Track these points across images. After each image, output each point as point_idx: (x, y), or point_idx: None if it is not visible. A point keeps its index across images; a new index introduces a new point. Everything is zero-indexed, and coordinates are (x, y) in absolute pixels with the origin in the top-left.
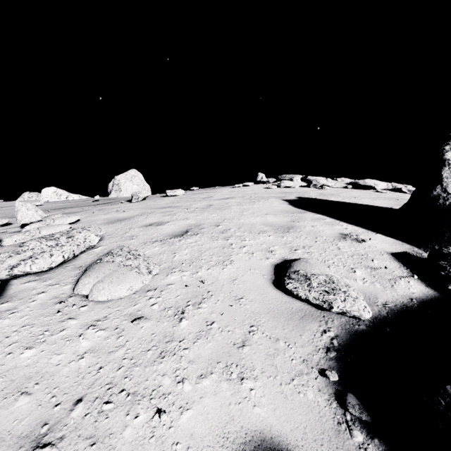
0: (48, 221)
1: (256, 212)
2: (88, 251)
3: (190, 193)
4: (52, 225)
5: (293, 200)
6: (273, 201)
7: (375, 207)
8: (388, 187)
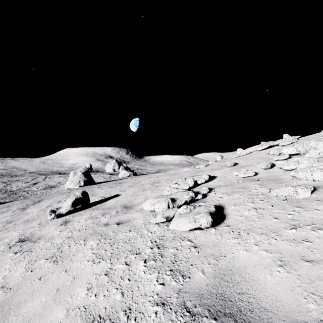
0: None
1: None
2: None
3: None
4: None
5: None
6: None
7: None
8: None
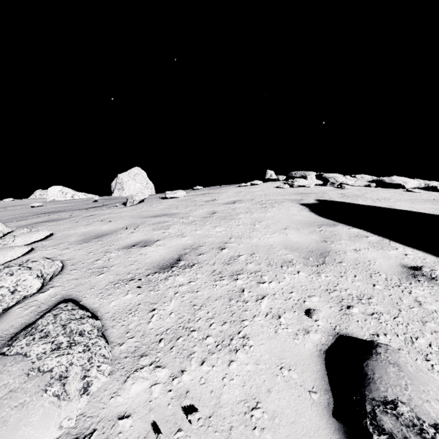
0: (7, 240)
1: (271, 224)
2: (29, 298)
3: (192, 194)
4: (3, 249)
5: (313, 204)
6: (289, 207)
7: (422, 215)
8: (420, 186)
